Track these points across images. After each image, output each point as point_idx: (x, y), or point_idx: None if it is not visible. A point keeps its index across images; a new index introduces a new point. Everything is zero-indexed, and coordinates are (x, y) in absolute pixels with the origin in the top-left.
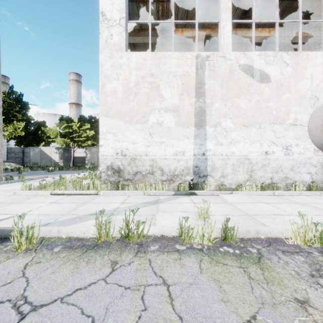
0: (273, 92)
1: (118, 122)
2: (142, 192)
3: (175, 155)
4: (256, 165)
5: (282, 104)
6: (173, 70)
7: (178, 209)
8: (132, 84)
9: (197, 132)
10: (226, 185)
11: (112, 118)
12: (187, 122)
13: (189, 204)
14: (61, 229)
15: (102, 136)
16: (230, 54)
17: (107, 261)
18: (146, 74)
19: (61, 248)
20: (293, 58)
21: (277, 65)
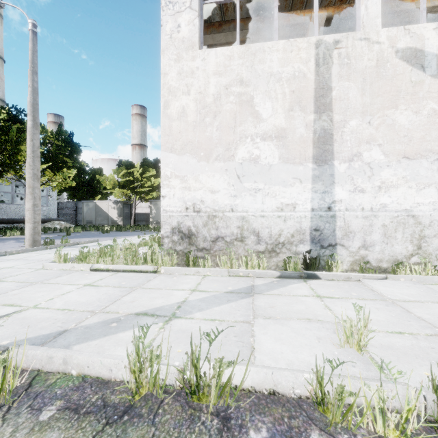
0: None
1: (189, 159)
2: (225, 270)
3: (280, 211)
4: (430, 228)
5: None
6: (276, 71)
7: (294, 311)
8: (210, 99)
9: (317, 172)
10: (371, 262)
11: (180, 154)
12: (301, 155)
13: (310, 299)
14: (70, 357)
15: (165, 182)
16: (378, 33)
17: None
18: (231, 81)
19: (57, 408)
20: None
21: None
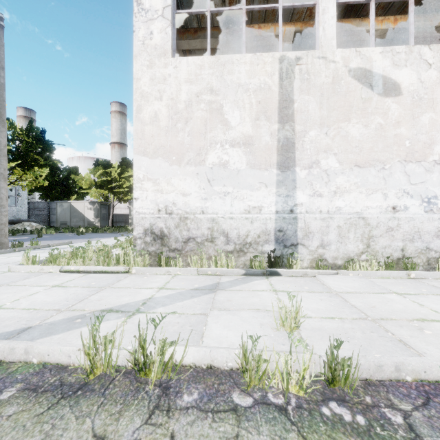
0: (406, 110)
1: (161, 163)
2: (194, 269)
3: (247, 213)
4: (377, 229)
5: (421, 130)
6: (243, 82)
7: (248, 303)
8: (182, 105)
9: (281, 177)
10: (328, 260)
11: (152, 157)
12: (266, 161)
13: (266, 293)
14: (31, 347)
15: (138, 184)
16: (334, 53)
17: (86, 436)
18: (202, 89)
19: (17, 389)
20: (439, 54)
21: (412, 68)
